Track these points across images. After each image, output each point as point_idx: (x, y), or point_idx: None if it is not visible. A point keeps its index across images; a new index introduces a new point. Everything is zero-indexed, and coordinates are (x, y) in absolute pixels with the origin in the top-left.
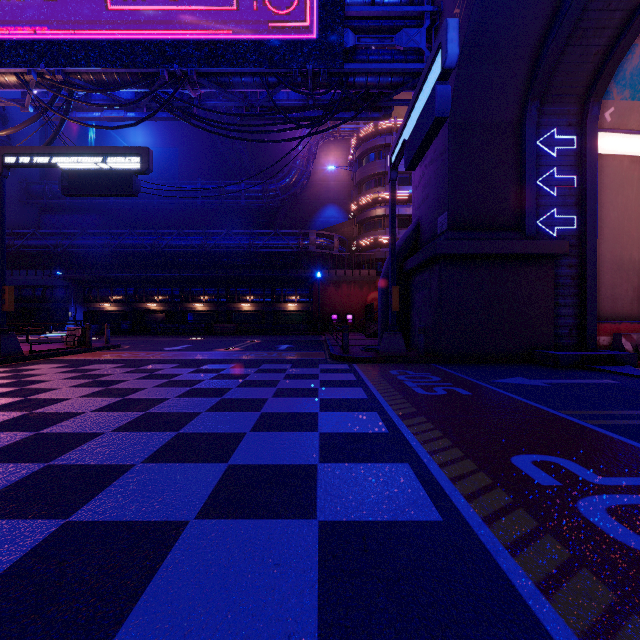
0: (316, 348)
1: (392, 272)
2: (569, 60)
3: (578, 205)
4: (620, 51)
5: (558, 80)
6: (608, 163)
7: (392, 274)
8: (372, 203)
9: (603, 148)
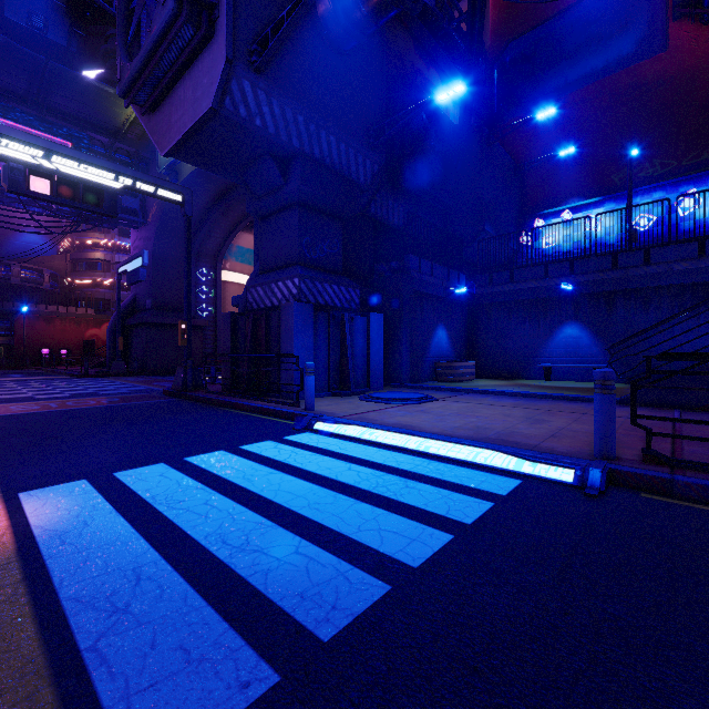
0: (52, 375)
1: (119, 329)
2: (207, 244)
3: (215, 304)
4: (226, 247)
5: (204, 249)
6: (230, 285)
7: (119, 330)
8: (91, 245)
9: (229, 277)
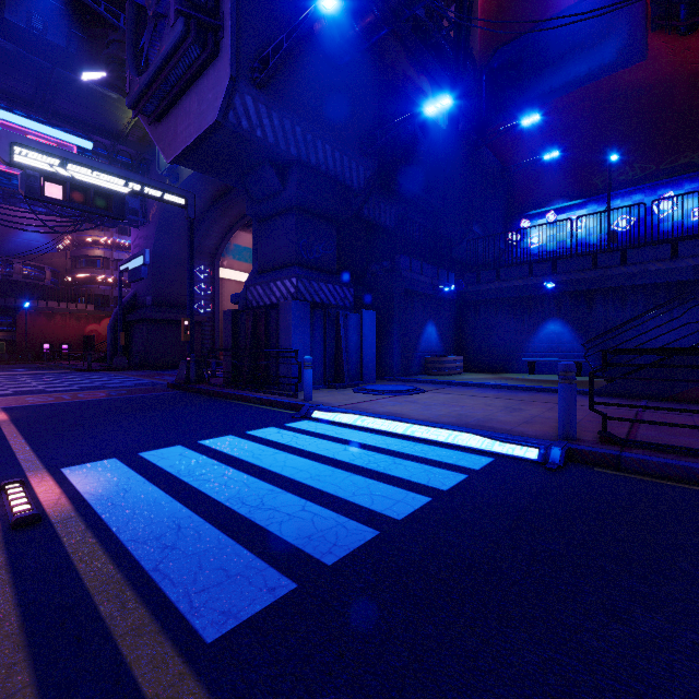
0: (56, 369)
1: (121, 325)
2: (206, 242)
3: (213, 300)
4: (223, 245)
5: (202, 247)
6: (227, 282)
7: (121, 326)
8: (90, 243)
9: (226, 274)
